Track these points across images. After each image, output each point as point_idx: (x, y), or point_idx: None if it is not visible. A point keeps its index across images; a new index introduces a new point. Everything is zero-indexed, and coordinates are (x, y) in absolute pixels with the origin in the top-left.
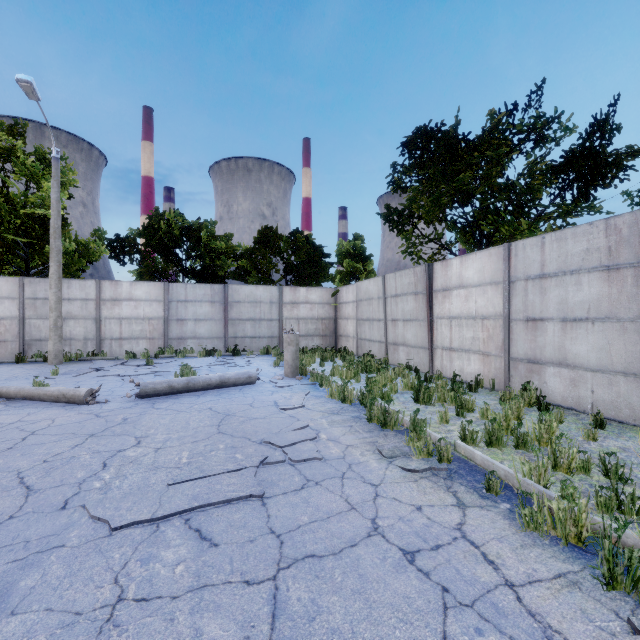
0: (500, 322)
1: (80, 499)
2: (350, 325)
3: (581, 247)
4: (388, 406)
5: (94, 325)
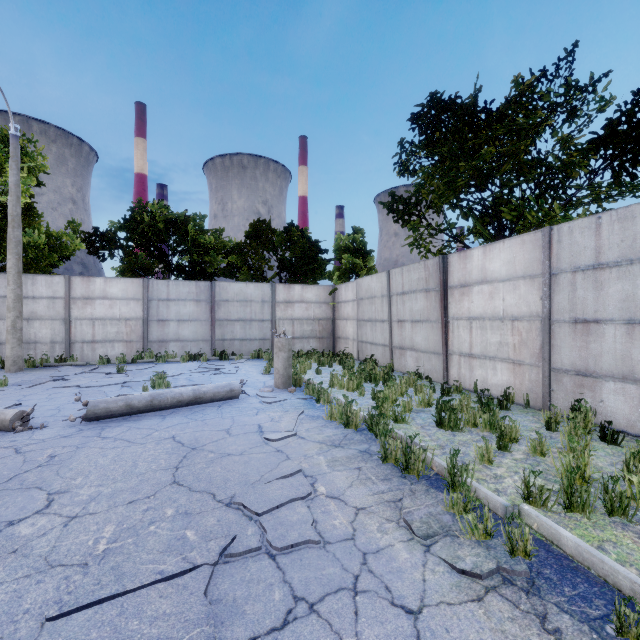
0: (537, 324)
1: None
2: (349, 326)
3: None
4: (411, 442)
5: (63, 326)
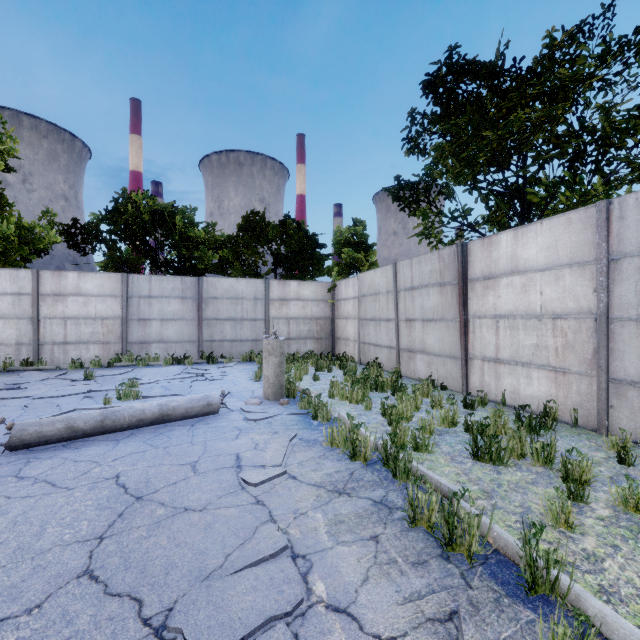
0: (589, 323)
1: None
2: (350, 326)
3: None
4: (457, 503)
5: (30, 326)
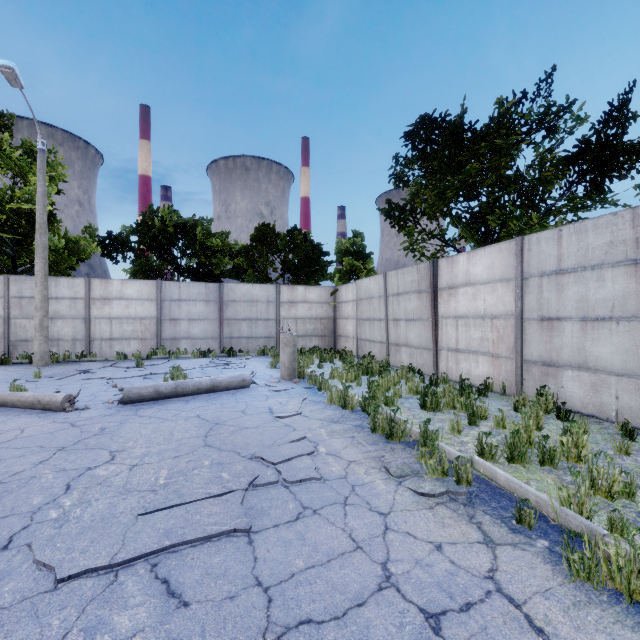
0: (511, 322)
1: (28, 535)
2: (350, 325)
3: (604, 240)
4: (394, 415)
5: (83, 325)
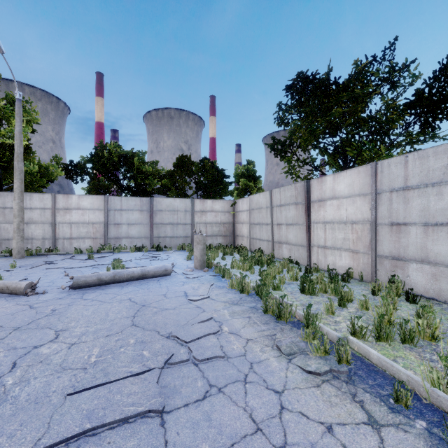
0: (367, 226)
1: None
2: (245, 228)
3: (442, 163)
4: (282, 300)
5: (50, 228)
